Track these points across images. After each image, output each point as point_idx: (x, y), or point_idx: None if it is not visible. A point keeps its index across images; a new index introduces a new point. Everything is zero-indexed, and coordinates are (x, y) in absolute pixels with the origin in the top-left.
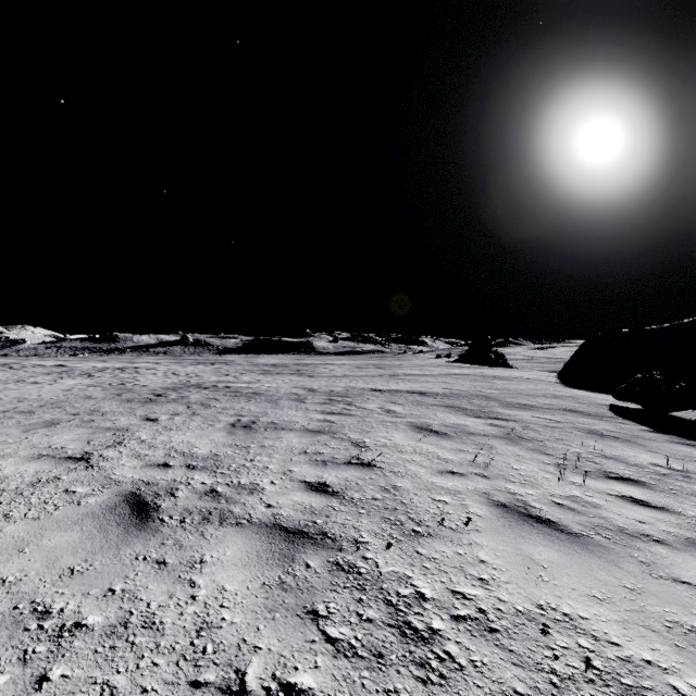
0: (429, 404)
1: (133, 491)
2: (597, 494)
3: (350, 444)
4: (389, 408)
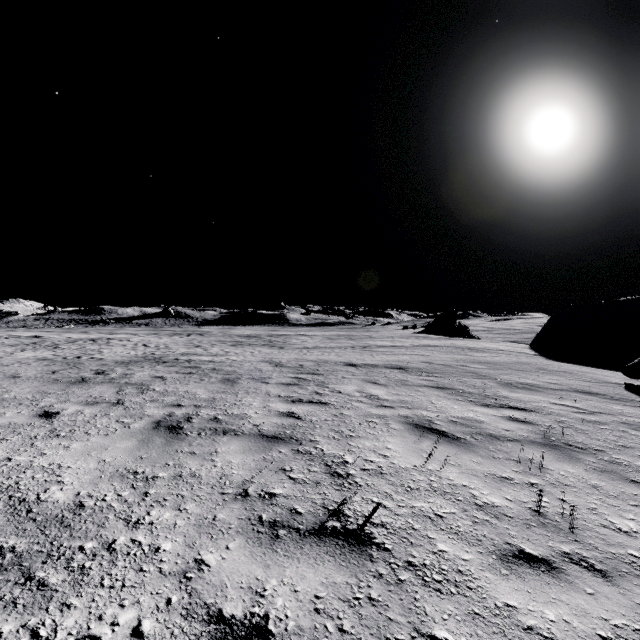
0: (415, 384)
1: None
2: None
3: (323, 468)
4: (370, 391)
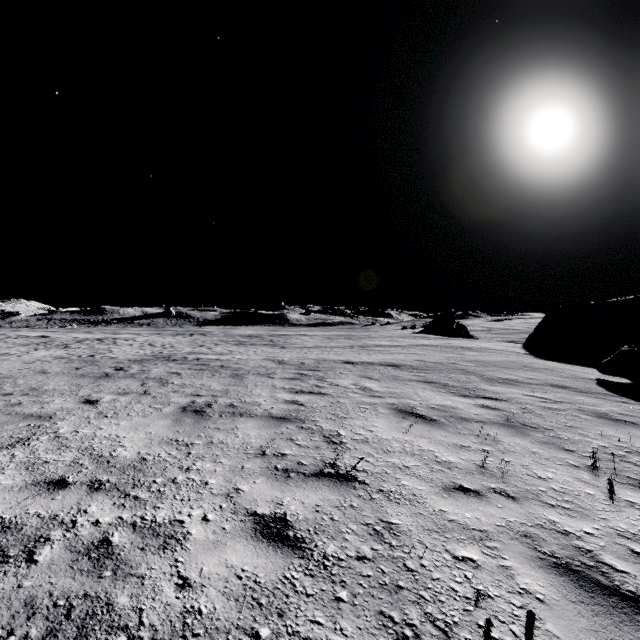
0: (406, 378)
1: None
2: None
3: (322, 438)
4: (364, 384)
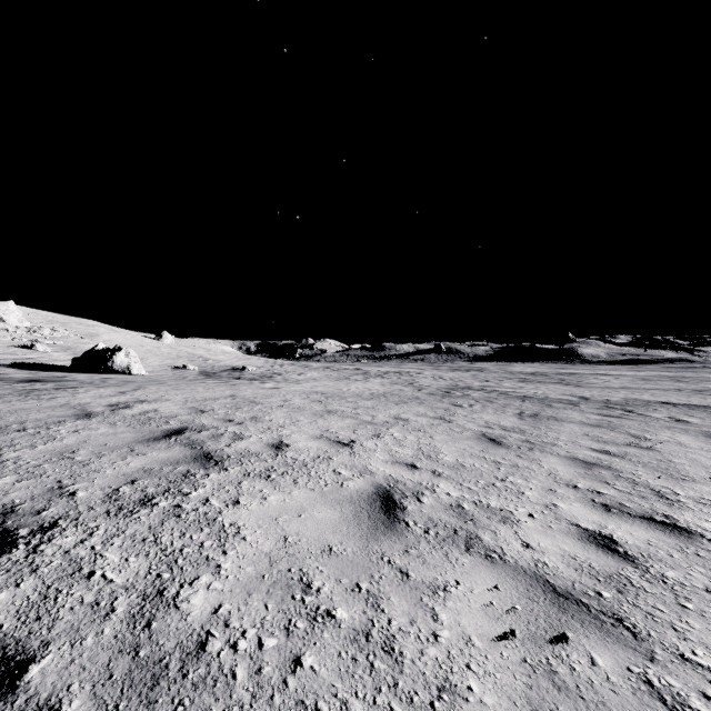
0: None
1: (482, 434)
2: None
3: (630, 436)
4: (681, 419)
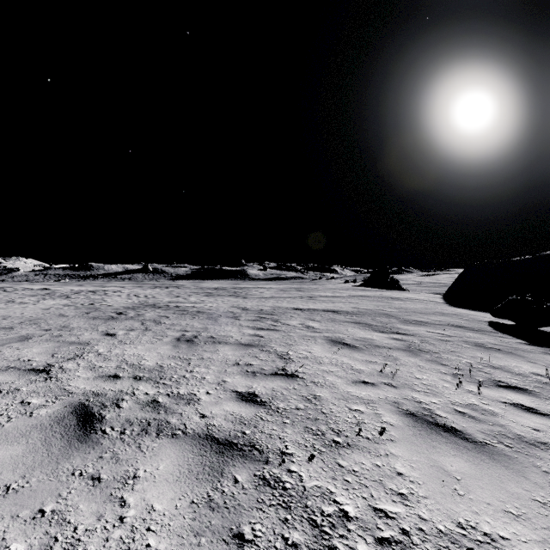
0: (341, 320)
1: (82, 401)
2: (492, 402)
3: (276, 356)
4: (309, 324)
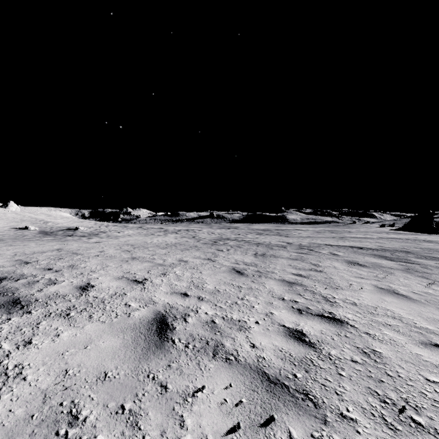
0: (361, 253)
1: (233, 268)
2: None
3: (311, 264)
4: (335, 253)
